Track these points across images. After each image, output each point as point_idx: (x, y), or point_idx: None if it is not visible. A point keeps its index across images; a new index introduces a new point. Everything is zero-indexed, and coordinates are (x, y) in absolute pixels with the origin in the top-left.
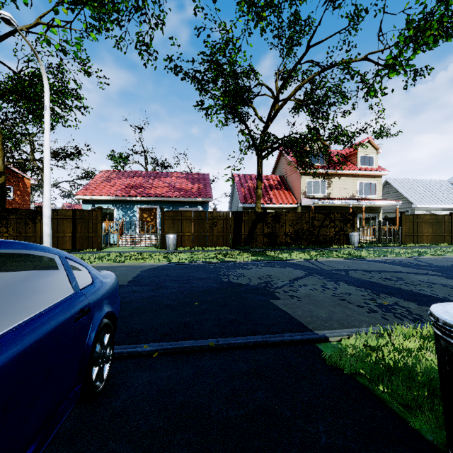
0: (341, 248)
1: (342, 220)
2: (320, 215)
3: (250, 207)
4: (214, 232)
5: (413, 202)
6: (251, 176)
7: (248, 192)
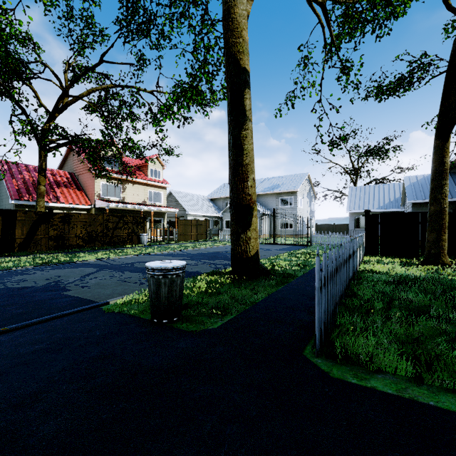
0: (133, 247)
1: (135, 223)
2: (115, 218)
3: (27, 204)
4: None
5: (187, 210)
6: (29, 167)
7: (24, 187)
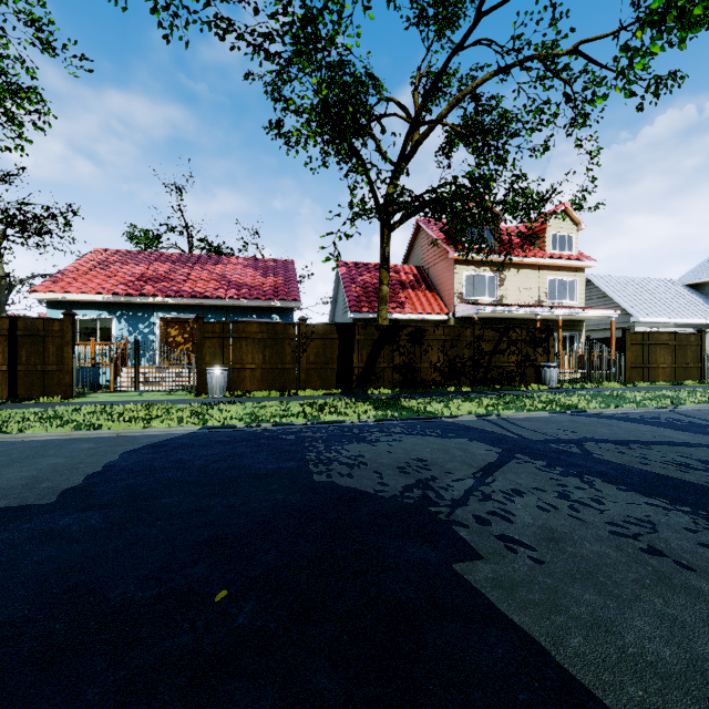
0: (529, 390)
1: (530, 341)
2: (493, 332)
3: (367, 318)
4: (301, 363)
5: (633, 314)
6: (368, 266)
7: (364, 293)
